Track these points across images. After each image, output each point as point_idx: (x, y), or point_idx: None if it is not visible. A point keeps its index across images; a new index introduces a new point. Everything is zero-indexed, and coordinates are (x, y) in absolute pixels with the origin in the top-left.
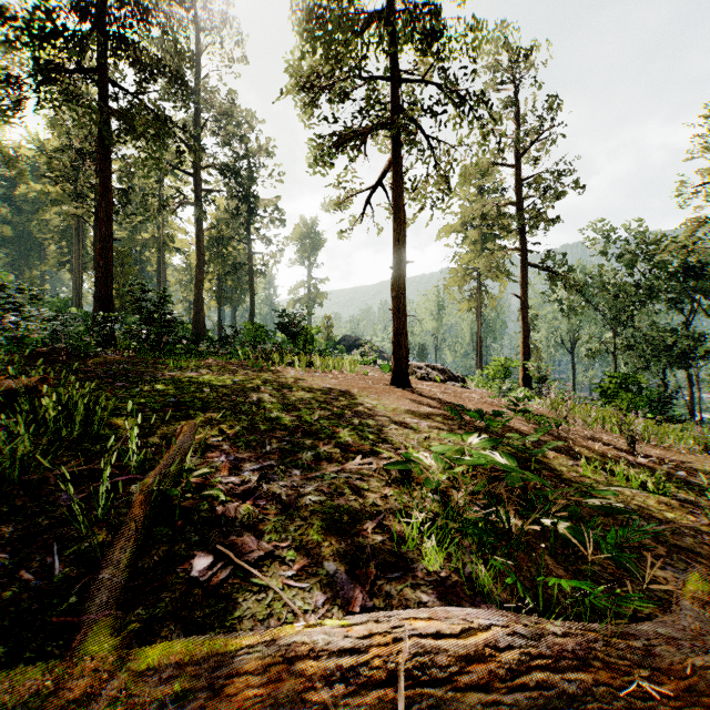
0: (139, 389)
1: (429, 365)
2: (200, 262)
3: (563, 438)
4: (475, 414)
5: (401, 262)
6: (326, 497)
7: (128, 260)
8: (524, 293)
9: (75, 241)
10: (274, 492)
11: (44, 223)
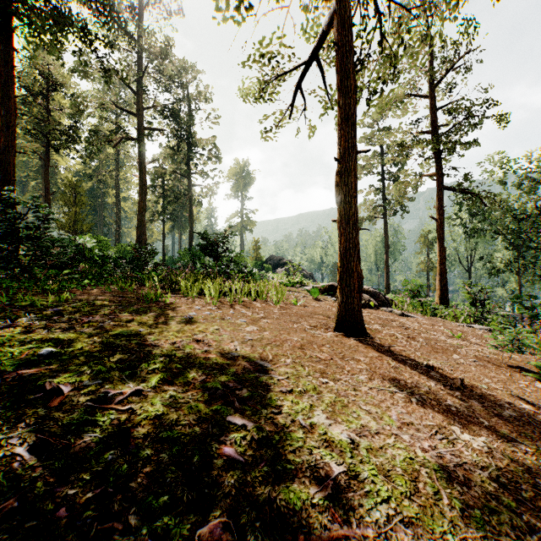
0: None
1: None
2: (142, 191)
3: None
4: None
5: (351, 150)
6: None
7: (80, 190)
8: (441, 215)
9: (42, 176)
10: None
11: (21, 163)
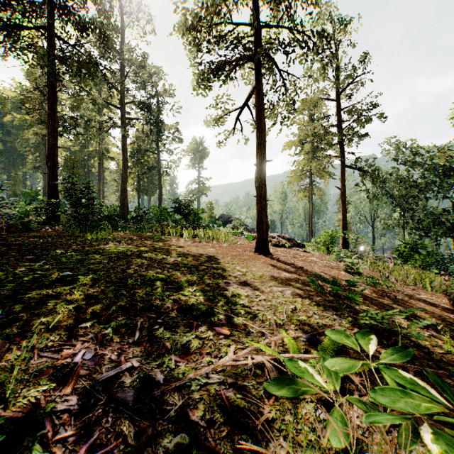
0: (43, 263)
1: (280, 235)
2: (125, 165)
3: (400, 301)
4: (336, 287)
5: (262, 160)
6: (189, 435)
7: (77, 164)
8: (343, 186)
9: (44, 152)
10: (119, 429)
11: (24, 141)
